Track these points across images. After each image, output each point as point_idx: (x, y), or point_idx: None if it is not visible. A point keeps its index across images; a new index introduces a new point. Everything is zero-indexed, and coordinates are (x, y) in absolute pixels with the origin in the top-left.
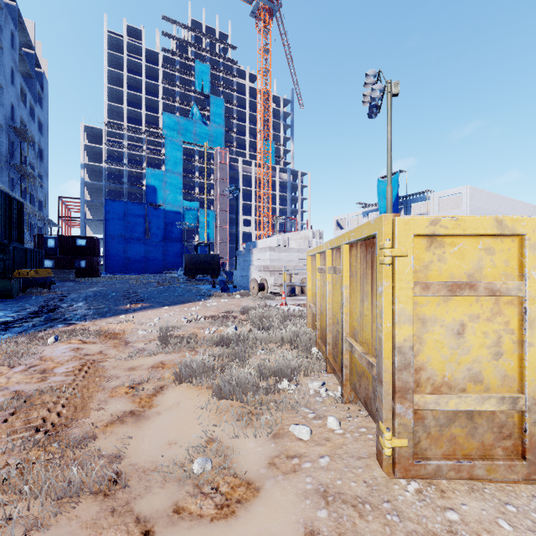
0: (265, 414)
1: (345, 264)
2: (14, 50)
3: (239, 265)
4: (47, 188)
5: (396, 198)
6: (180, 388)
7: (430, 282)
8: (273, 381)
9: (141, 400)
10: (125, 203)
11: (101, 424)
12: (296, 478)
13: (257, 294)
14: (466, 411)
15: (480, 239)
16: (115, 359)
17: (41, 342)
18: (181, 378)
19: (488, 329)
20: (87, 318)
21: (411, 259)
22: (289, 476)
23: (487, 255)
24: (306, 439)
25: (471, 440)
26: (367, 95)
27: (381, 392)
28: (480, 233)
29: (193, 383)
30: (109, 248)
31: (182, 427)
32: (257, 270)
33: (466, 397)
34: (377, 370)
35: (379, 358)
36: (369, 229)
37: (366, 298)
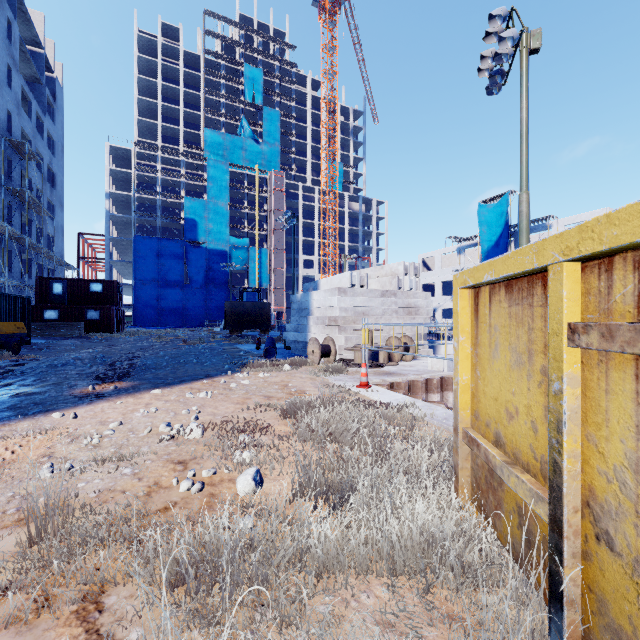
0: None
1: None
2: (12, 44)
3: (294, 316)
4: (61, 222)
5: (505, 227)
6: None
7: None
8: None
9: None
10: (158, 240)
11: None
12: None
13: (319, 362)
14: None
15: None
16: None
17: None
18: None
19: None
20: None
21: None
22: None
23: None
24: None
25: None
26: (487, 55)
27: None
28: None
29: None
30: (139, 295)
31: None
32: (319, 323)
33: None
34: None
35: None
36: None
37: None
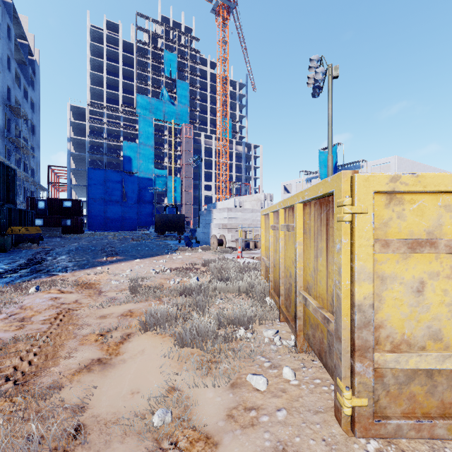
0: (223, 362)
1: (298, 221)
2: (10, 41)
3: (202, 223)
4: (38, 158)
5: (335, 166)
6: (145, 335)
7: (390, 239)
8: (231, 329)
9: (108, 348)
10: (105, 170)
11: (69, 372)
12: (254, 433)
13: (217, 248)
14: (425, 369)
15: (439, 196)
16: (89, 308)
17: (23, 291)
18: (146, 327)
19: (448, 287)
20: (68, 270)
21: (371, 216)
22: (247, 431)
23: (447, 212)
24: (262, 390)
25: (430, 399)
26: (311, 77)
27: (339, 349)
28: (441, 189)
29: (158, 331)
30: (91, 209)
31: (146, 375)
32: (217, 227)
33: (426, 355)
34: (334, 327)
35: (337, 315)
36: (326, 187)
37: (320, 254)
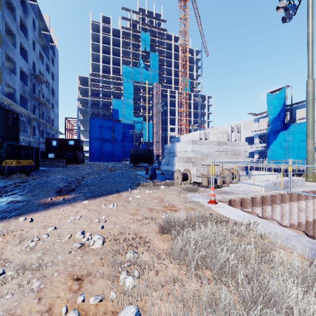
0: None
1: None
2: (35, 30)
3: (166, 156)
4: (57, 112)
5: (283, 106)
6: None
7: None
8: None
9: None
10: (100, 119)
11: None
12: None
13: (181, 184)
14: None
15: None
16: None
17: None
18: None
19: None
20: None
21: None
22: None
23: None
24: None
25: None
26: None
27: None
28: None
29: None
30: (92, 146)
31: None
32: (180, 161)
33: None
34: None
35: None
36: None
37: None
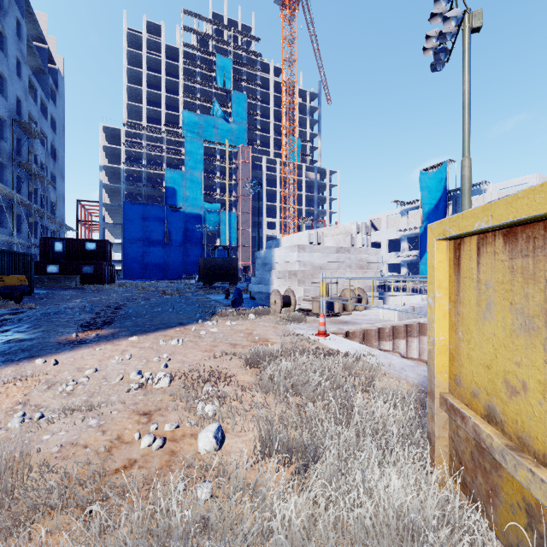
0: None
1: None
2: (21, 40)
3: (258, 270)
4: (62, 191)
5: (444, 192)
6: None
7: None
8: None
9: None
10: (143, 205)
11: None
12: None
13: (280, 311)
14: None
15: None
16: None
17: None
18: None
19: None
20: None
21: None
22: None
23: None
24: None
25: None
26: (432, 35)
27: None
28: None
29: None
30: (127, 253)
31: None
32: (280, 277)
33: None
34: None
35: None
36: None
37: None
